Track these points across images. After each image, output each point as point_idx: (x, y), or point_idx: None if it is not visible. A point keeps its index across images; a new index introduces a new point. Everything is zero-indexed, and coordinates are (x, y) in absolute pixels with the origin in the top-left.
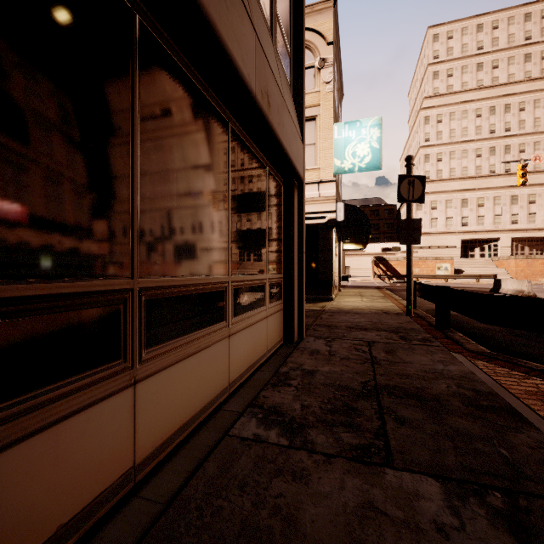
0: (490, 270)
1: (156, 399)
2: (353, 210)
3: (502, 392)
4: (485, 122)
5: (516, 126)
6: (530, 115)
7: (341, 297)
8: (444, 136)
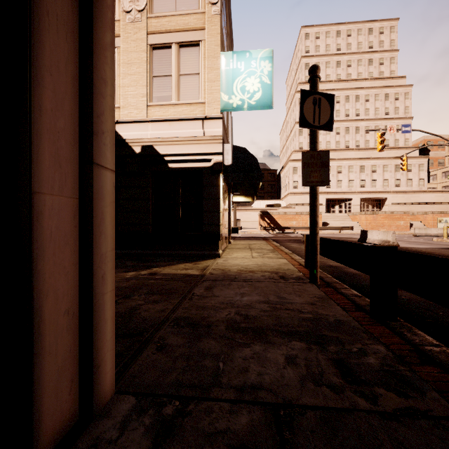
0: (348, 223)
1: None
2: (242, 153)
3: None
4: (342, 108)
5: (363, 112)
6: (372, 105)
7: (230, 251)
8: None
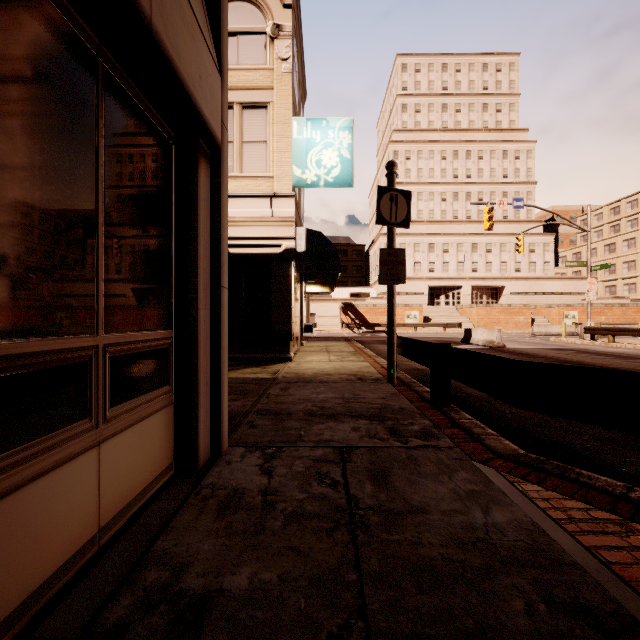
0: (455, 319)
1: None
2: (317, 238)
3: (637, 605)
4: (450, 166)
5: (476, 173)
6: (487, 164)
7: (302, 354)
8: (412, 175)
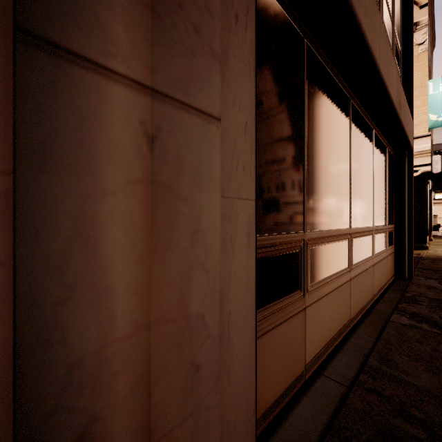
0: None
1: (354, 290)
2: None
3: None
4: None
5: None
6: None
7: (435, 246)
8: None
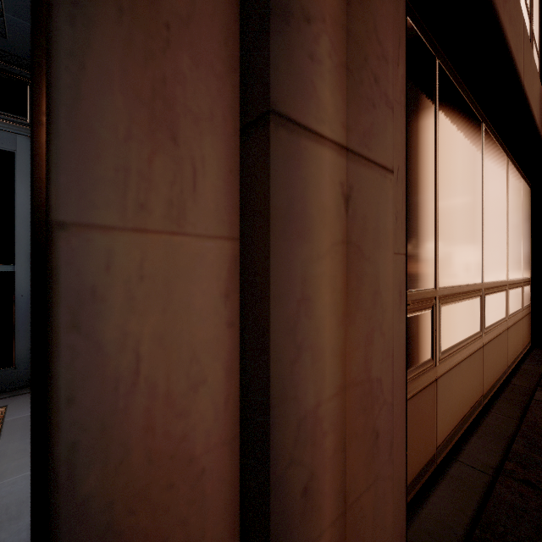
0: None
1: (487, 360)
2: None
3: None
4: None
5: None
6: None
7: None
8: None
